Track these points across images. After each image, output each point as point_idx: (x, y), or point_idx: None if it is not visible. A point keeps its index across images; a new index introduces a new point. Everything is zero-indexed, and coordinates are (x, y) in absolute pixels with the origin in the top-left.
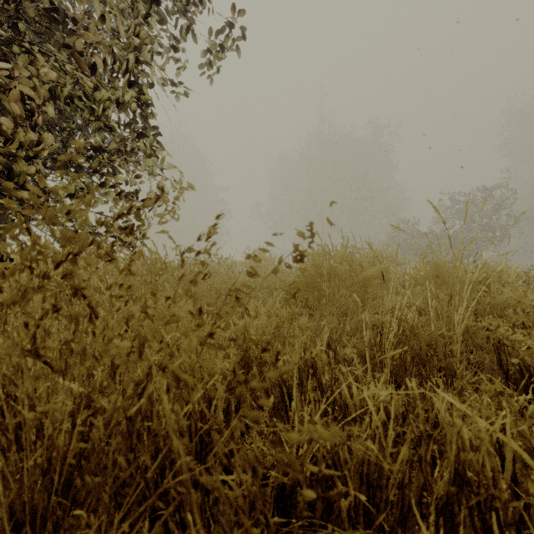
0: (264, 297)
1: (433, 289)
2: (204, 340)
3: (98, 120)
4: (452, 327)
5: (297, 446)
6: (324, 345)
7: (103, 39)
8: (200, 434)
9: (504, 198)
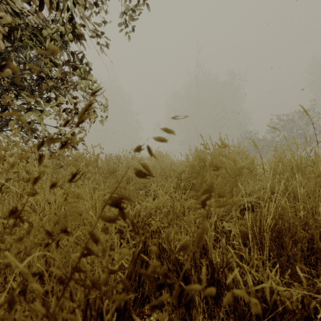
0: (162, 182)
1: (301, 179)
2: None
3: (45, 58)
4: (317, 211)
5: None
6: (212, 228)
7: None
8: None
9: (312, 117)
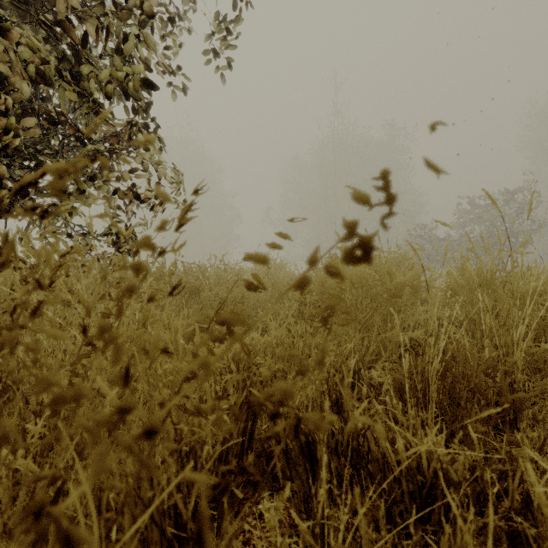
0: (275, 308)
1: (487, 301)
2: (130, 446)
3: (86, 107)
4: (511, 349)
5: (322, 534)
6: (351, 374)
7: (86, 9)
8: (170, 545)
9: (527, 202)
